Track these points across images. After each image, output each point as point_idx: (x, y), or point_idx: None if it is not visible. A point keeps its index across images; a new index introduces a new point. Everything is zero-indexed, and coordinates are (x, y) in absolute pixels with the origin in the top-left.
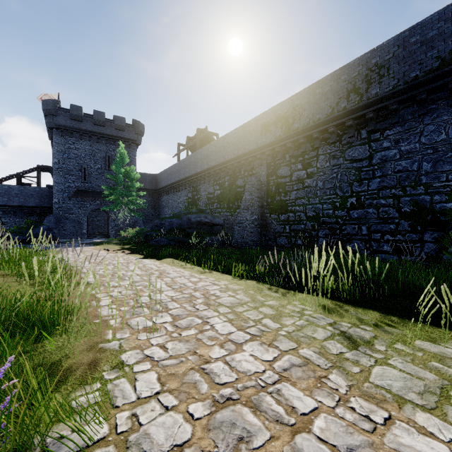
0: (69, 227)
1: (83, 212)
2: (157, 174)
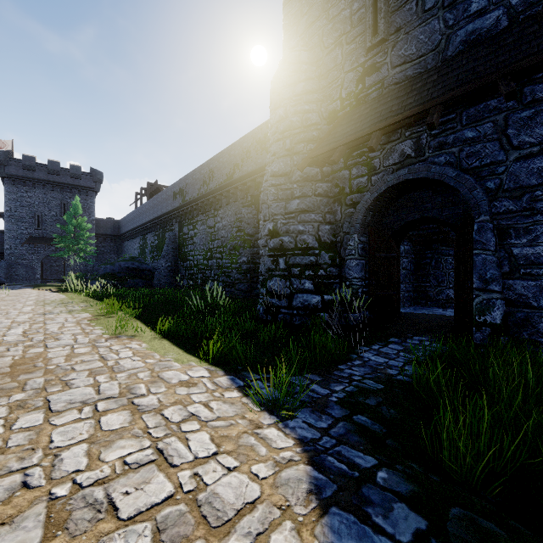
0: (22, 272)
1: (37, 258)
2: (119, 220)
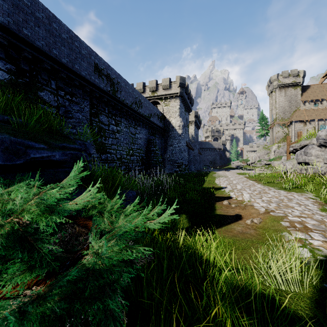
0: None
1: None
2: None
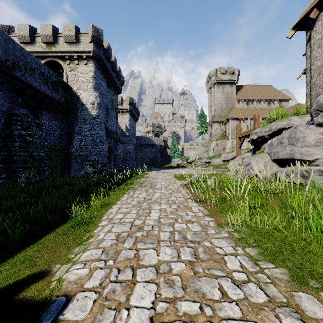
0: None
1: None
2: None
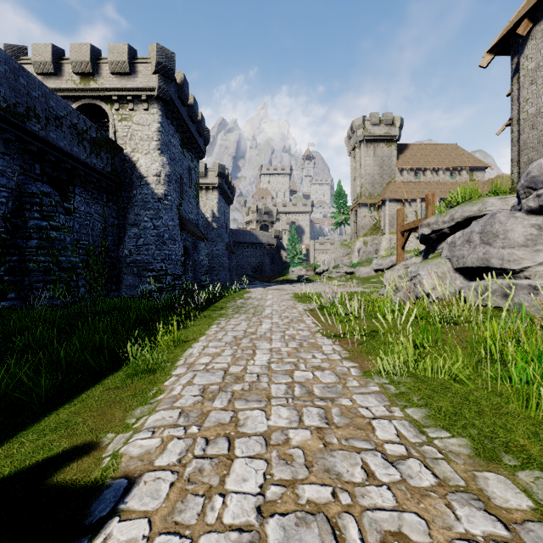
0: None
1: None
2: None
